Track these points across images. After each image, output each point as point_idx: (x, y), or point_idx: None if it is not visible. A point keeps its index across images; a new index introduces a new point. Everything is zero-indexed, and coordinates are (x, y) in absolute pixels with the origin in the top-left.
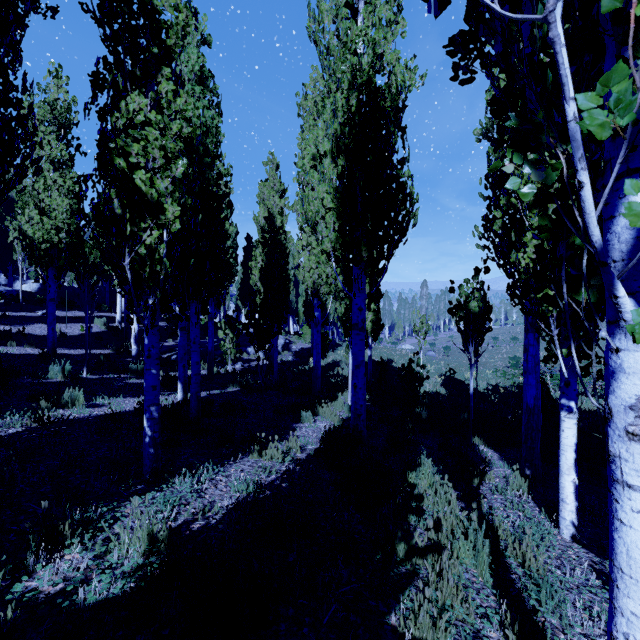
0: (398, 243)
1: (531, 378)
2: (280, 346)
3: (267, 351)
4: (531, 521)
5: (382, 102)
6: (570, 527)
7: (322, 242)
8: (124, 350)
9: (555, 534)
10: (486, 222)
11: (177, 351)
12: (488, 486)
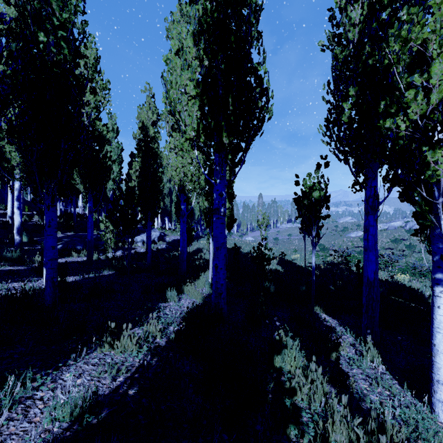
0: (255, 135)
1: (371, 255)
2: (156, 238)
3: (145, 241)
4: (410, 408)
5: None
6: None
7: (185, 130)
8: (9, 241)
9: (431, 418)
10: (327, 123)
11: (63, 241)
12: (343, 358)
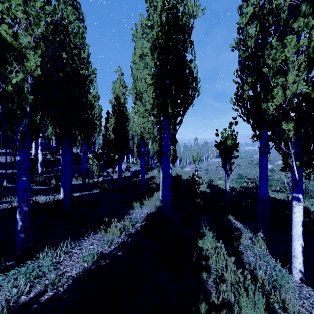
0: (189, 106)
1: (263, 182)
2: (124, 168)
3: (117, 171)
4: (276, 270)
5: (180, 21)
6: (299, 273)
7: (145, 104)
8: (35, 170)
9: (290, 277)
10: (236, 96)
11: None
12: (242, 245)
